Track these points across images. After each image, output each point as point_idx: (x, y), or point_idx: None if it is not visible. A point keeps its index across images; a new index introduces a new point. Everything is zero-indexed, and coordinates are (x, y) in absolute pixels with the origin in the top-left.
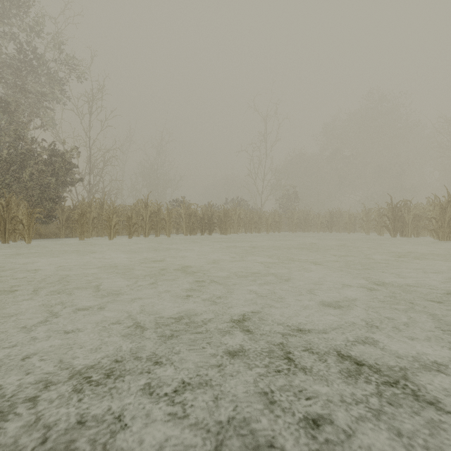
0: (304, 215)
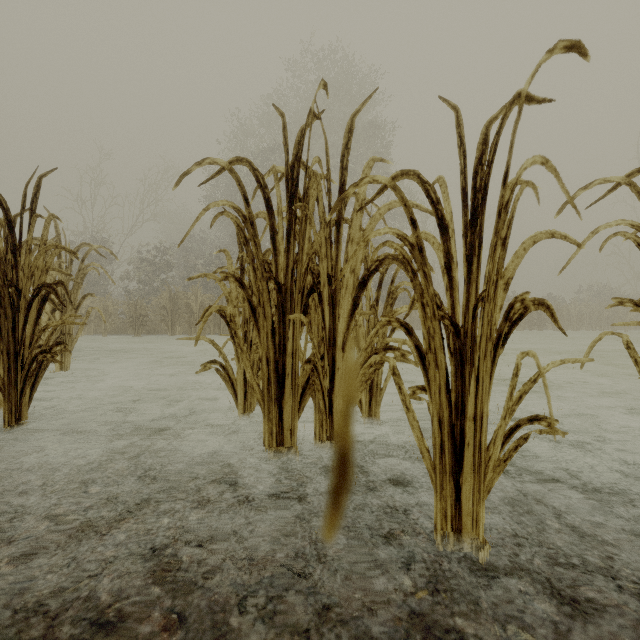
0: None
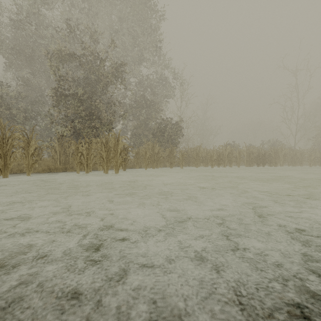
0: None
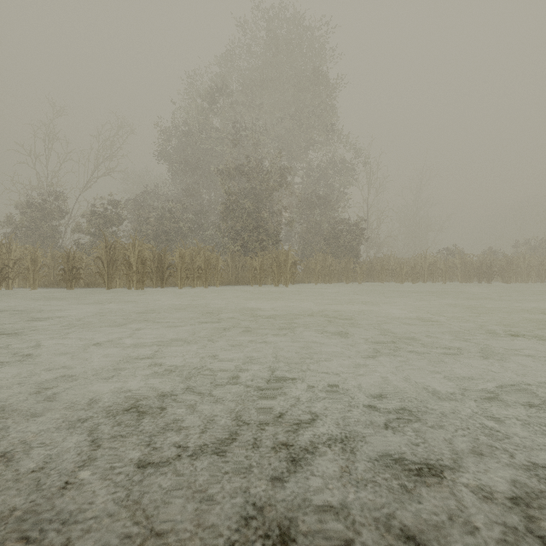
0: None
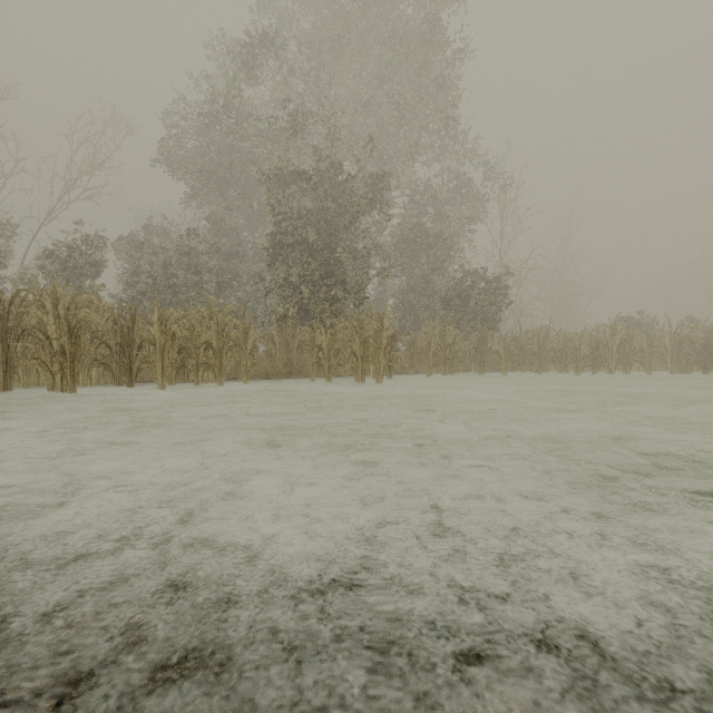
0: None
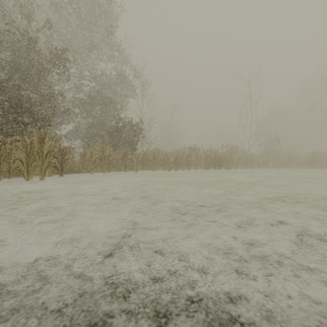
0: (287, 156)
